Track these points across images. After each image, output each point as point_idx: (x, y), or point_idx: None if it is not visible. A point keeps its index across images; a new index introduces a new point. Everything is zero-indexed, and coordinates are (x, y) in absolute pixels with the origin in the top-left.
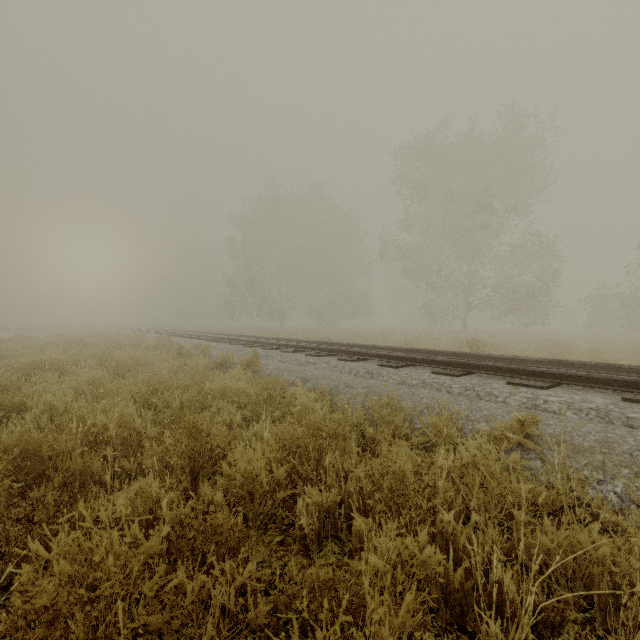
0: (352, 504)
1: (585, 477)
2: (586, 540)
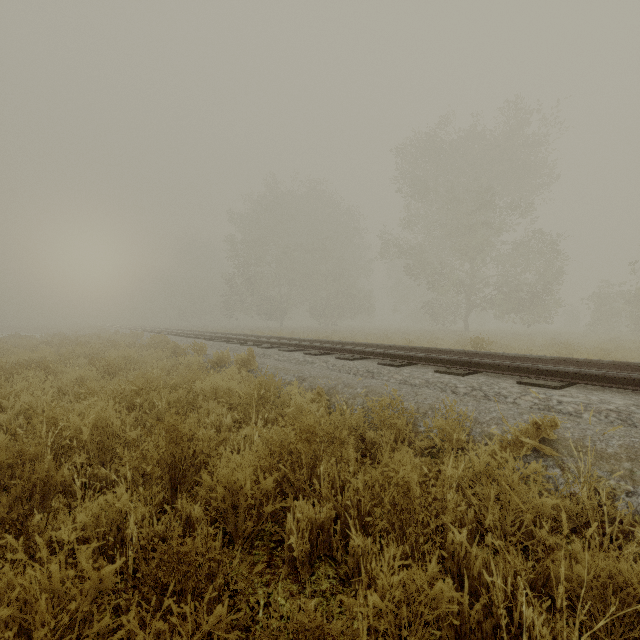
0: (349, 520)
1: (611, 488)
2: (628, 570)
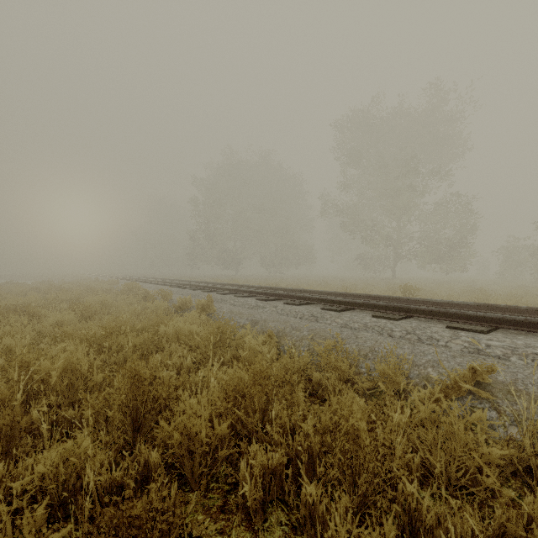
0: (300, 466)
1: None
2: None
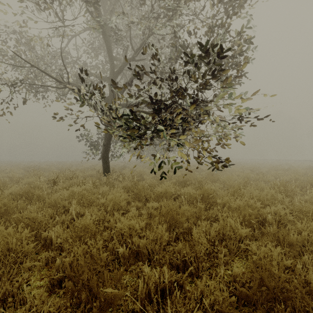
0: None
1: None
2: None
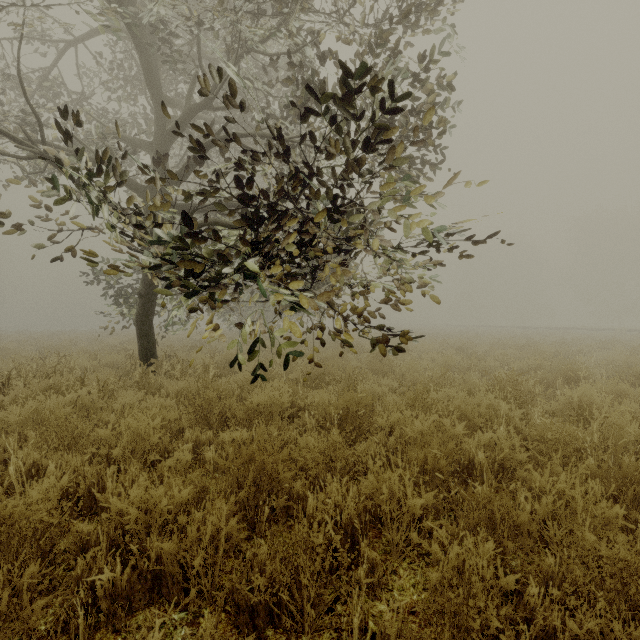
0: None
1: None
2: None
